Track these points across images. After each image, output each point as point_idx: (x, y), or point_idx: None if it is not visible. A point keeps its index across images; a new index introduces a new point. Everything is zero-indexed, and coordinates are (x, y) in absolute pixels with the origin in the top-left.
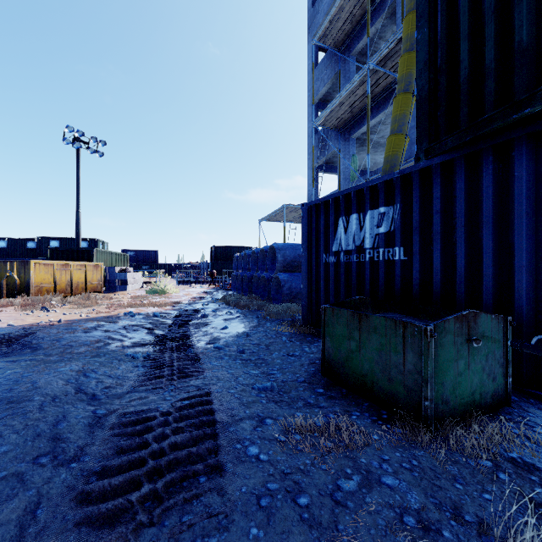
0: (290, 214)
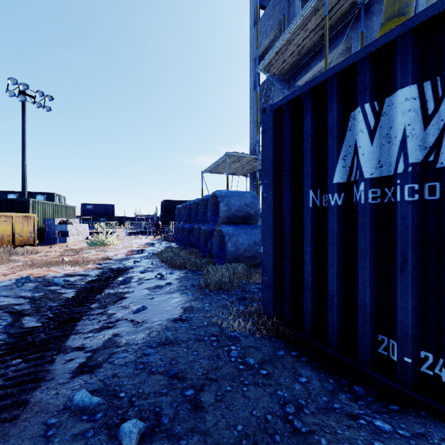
0: (232, 165)
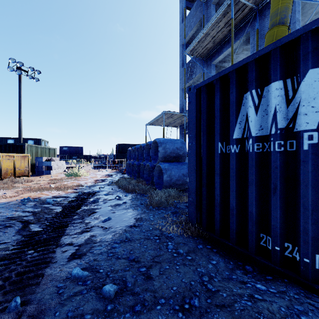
0: (167, 120)
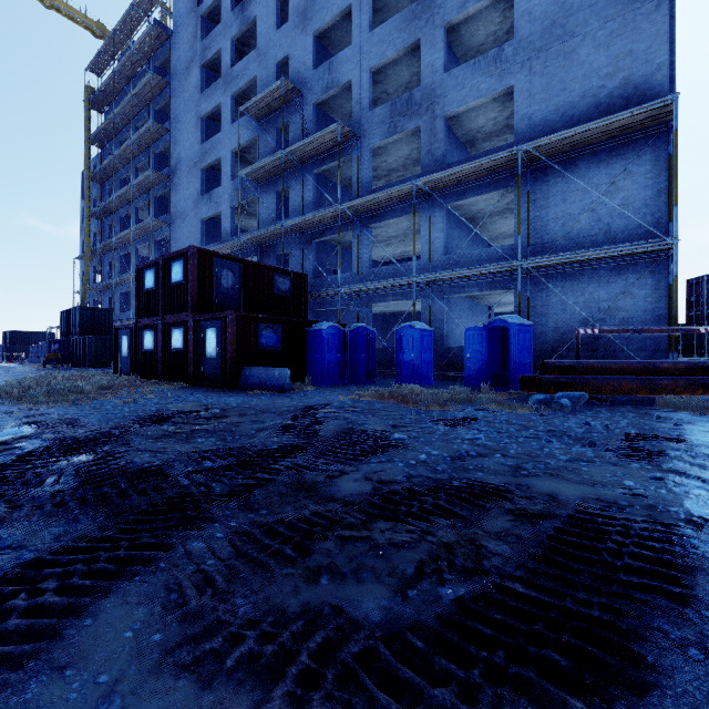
0: None
